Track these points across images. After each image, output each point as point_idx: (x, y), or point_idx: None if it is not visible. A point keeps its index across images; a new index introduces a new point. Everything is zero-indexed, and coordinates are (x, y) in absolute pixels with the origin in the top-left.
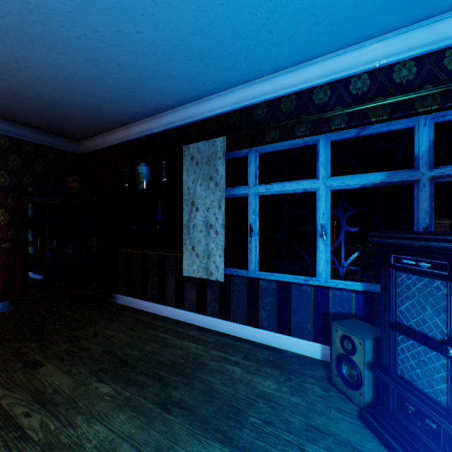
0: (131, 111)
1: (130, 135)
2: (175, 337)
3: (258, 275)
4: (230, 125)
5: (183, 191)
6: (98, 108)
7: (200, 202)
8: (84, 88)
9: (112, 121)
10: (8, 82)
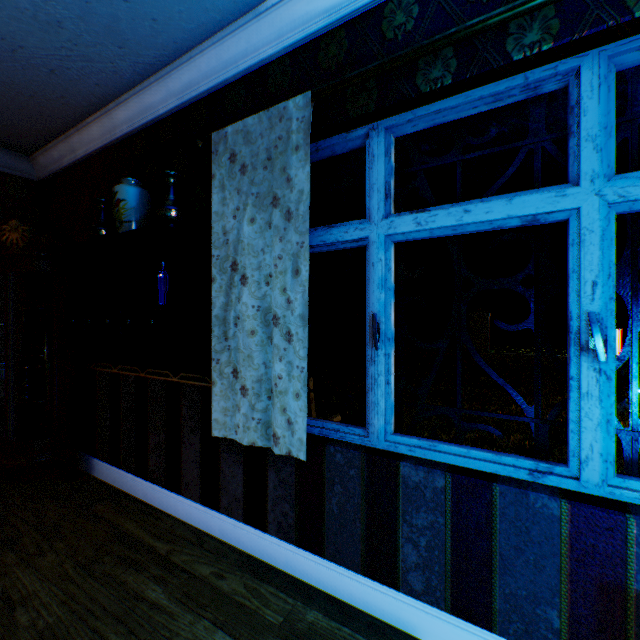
0: (97, 58)
1: (114, 130)
2: (182, 602)
3: (393, 446)
4: (323, 68)
5: (214, 237)
6: (19, 48)
7: (251, 261)
8: None
9: (69, 92)
10: None
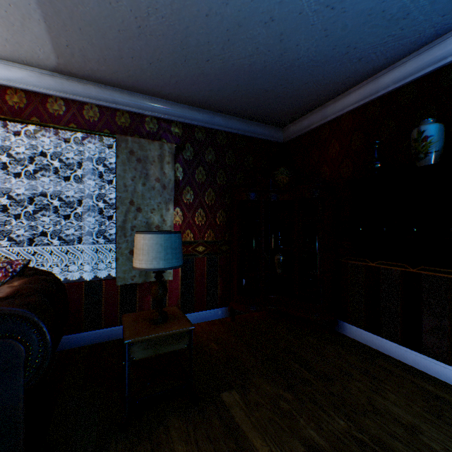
0: (409, 34)
1: (375, 91)
2: None
3: None
4: None
5: None
6: (352, 49)
7: None
8: (361, 4)
9: (355, 73)
10: (255, 42)
